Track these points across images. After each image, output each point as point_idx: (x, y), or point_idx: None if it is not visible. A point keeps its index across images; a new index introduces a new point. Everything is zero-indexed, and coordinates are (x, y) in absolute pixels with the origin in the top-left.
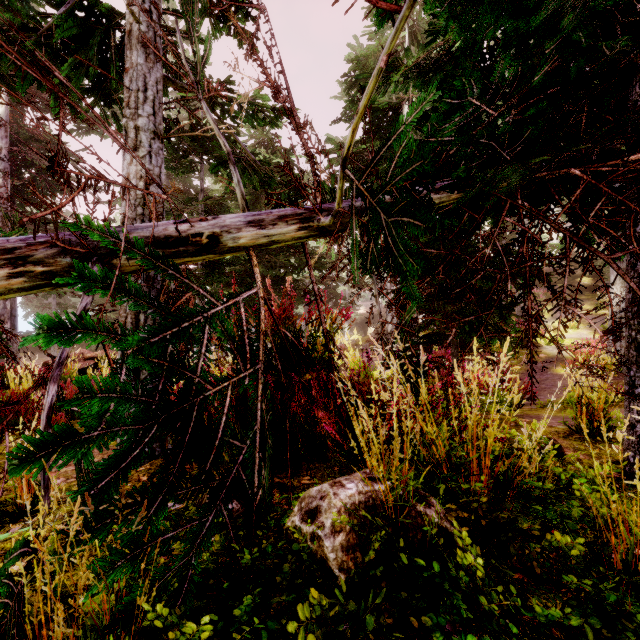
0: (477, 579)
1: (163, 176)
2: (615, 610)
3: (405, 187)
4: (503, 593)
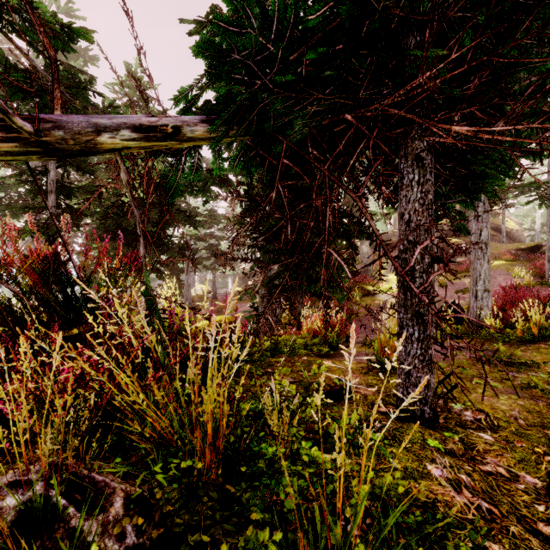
0: None
1: None
2: None
3: None
4: None
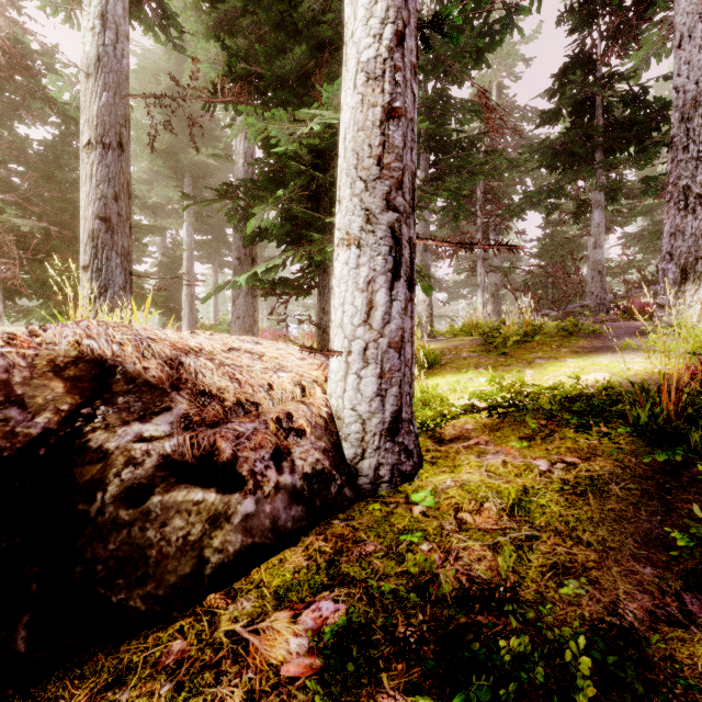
0: None
1: None
2: None
3: None
4: None
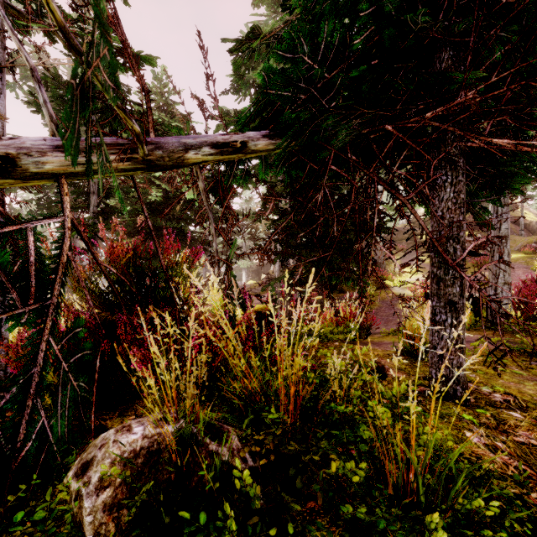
0: (234, 533)
1: (2, 107)
2: (385, 536)
3: (104, 55)
4: (278, 535)
